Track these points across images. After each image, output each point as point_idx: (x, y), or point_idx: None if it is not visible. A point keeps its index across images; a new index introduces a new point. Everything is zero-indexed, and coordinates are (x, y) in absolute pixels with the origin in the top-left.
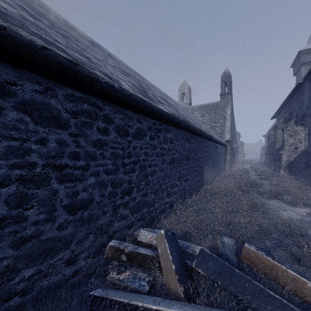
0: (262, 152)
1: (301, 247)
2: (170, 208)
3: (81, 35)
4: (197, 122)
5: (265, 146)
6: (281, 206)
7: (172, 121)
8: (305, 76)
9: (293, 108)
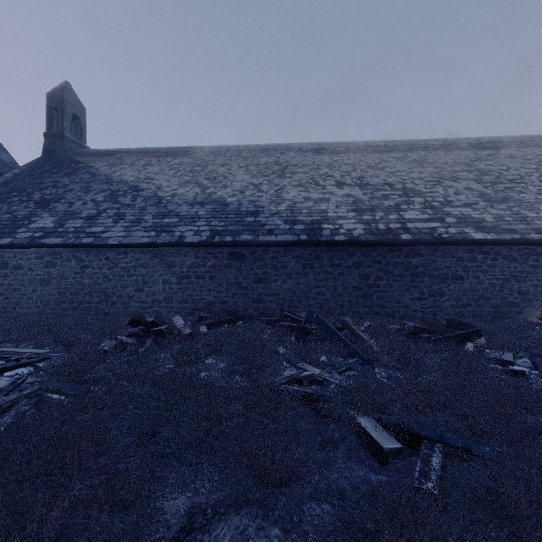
0: None
1: None
2: None
3: (506, 143)
4: None
5: None
6: None
7: None
8: None
9: None
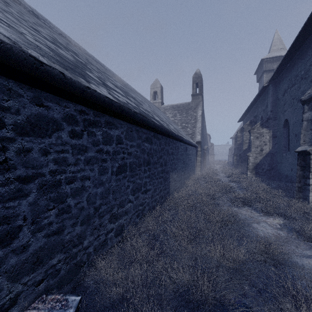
0: (230, 153)
1: (298, 307)
2: (117, 236)
3: (16, 0)
4: (165, 121)
5: (232, 148)
6: (253, 215)
7: (118, 111)
8: (270, 79)
9: (258, 111)
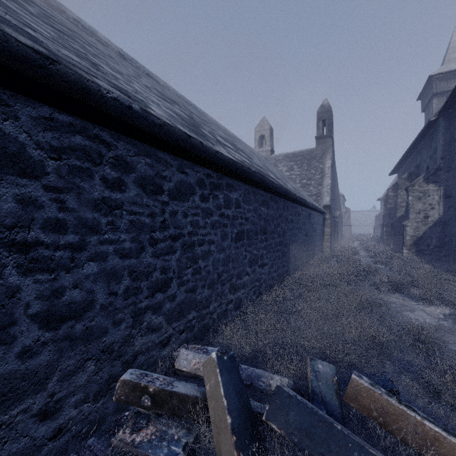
0: (377, 224)
1: (442, 373)
2: (236, 310)
3: (103, 42)
4: (280, 178)
5: (381, 215)
6: (406, 304)
7: (239, 172)
8: (440, 110)
9: (421, 158)
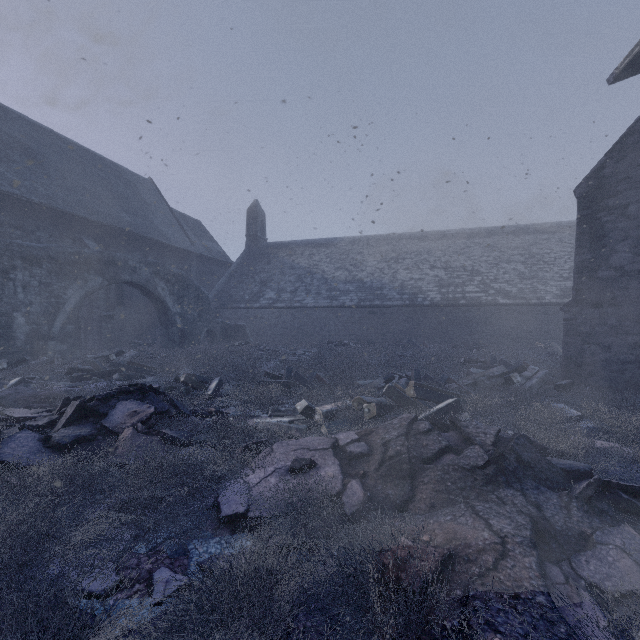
0: None
1: None
2: None
3: (564, 227)
4: None
5: None
6: None
7: None
8: None
9: None
